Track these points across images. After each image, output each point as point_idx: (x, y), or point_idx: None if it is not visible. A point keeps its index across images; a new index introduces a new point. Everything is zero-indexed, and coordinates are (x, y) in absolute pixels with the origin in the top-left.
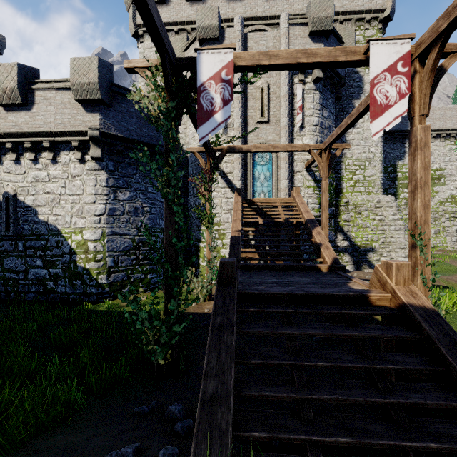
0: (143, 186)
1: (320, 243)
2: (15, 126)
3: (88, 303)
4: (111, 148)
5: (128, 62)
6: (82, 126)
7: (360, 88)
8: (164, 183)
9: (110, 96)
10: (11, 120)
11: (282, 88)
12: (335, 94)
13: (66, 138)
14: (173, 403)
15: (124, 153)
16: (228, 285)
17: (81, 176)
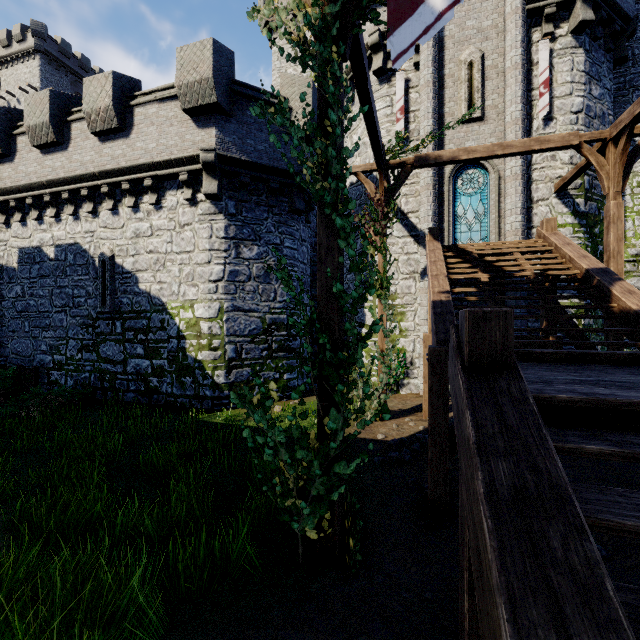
0: (277, 237)
1: None
2: (111, 161)
3: (200, 411)
4: (231, 181)
5: None
6: (192, 149)
7: None
8: (317, 171)
9: (230, 99)
10: (106, 153)
11: (509, 54)
12: (614, 54)
13: (171, 169)
14: None
15: (250, 187)
16: (497, 373)
17: (191, 224)
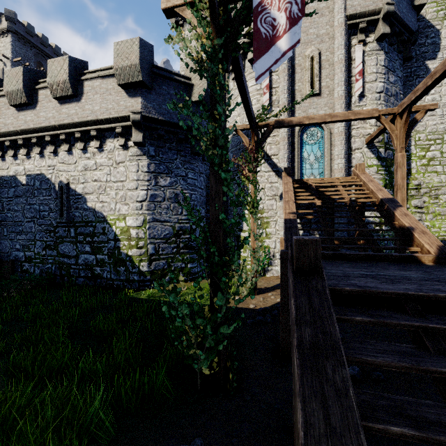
0: (183, 171)
1: (411, 226)
2: (67, 117)
3: (130, 290)
4: (152, 133)
5: (167, 1)
6: (125, 111)
7: (436, 45)
8: (209, 143)
9: (151, 78)
10: (64, 112)
11: (337, 53)
12: (404, 55)
13: (110, 125)
14: (224, 442)
15: (165, 137)
16: (311, 275)
17: (124, 162)
